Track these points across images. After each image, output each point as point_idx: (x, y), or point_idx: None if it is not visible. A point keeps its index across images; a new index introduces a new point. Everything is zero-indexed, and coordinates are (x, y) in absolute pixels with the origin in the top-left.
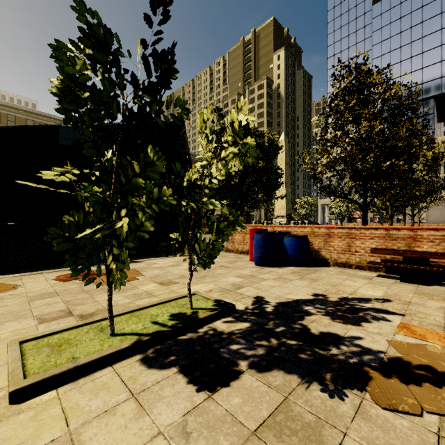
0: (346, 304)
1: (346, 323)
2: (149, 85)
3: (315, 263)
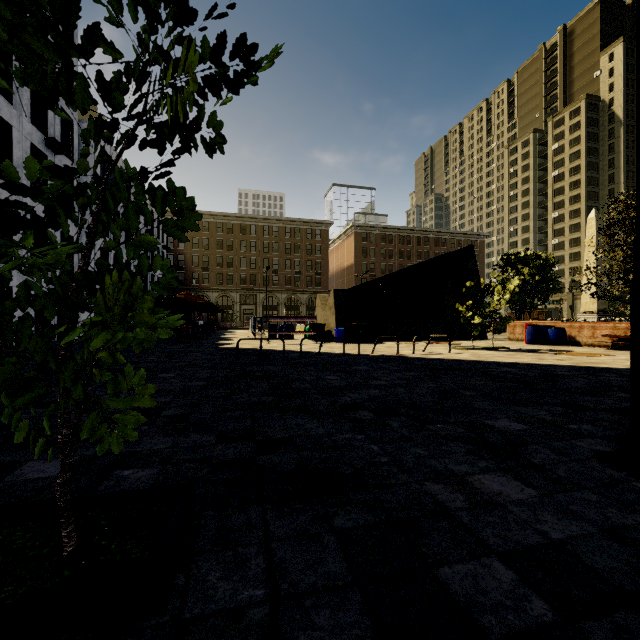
0: (559, 350)
1: (550, 351)
2: (483, 286)
3: (572, 345)
